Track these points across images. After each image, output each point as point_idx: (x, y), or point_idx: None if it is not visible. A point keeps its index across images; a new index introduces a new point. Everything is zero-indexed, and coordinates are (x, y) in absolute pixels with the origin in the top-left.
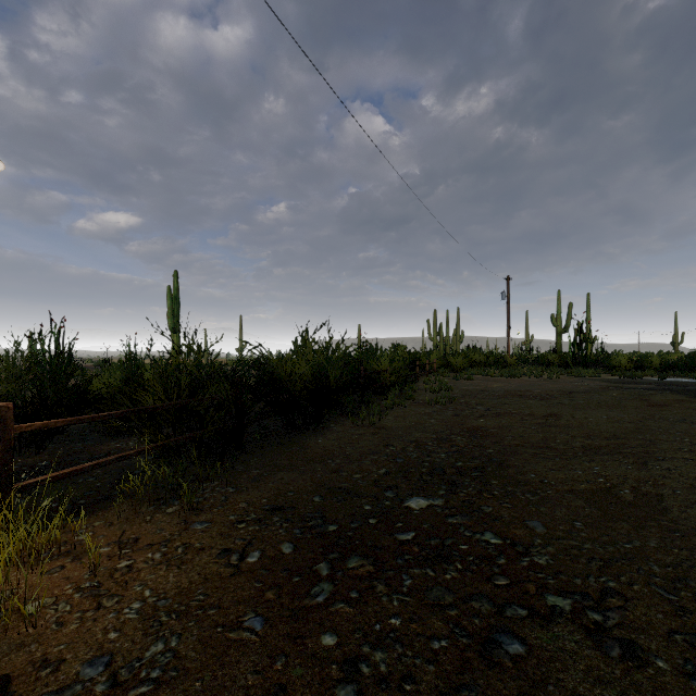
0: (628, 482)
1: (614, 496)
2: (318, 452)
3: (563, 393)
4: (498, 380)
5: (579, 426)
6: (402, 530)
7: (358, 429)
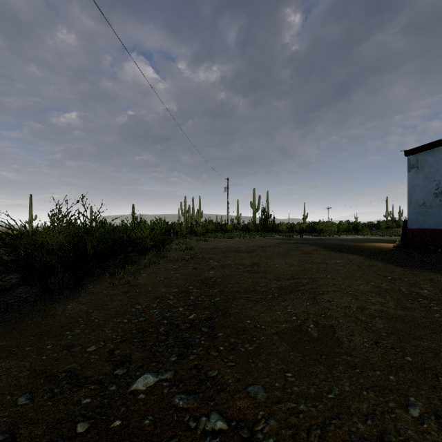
0: (310, 317)
1: (306, 333)
2: (60, 322)
3: (259, 247)
4: (223, 240)
5: (271, 271)
6: (117, 438)
7: (114, 288)
